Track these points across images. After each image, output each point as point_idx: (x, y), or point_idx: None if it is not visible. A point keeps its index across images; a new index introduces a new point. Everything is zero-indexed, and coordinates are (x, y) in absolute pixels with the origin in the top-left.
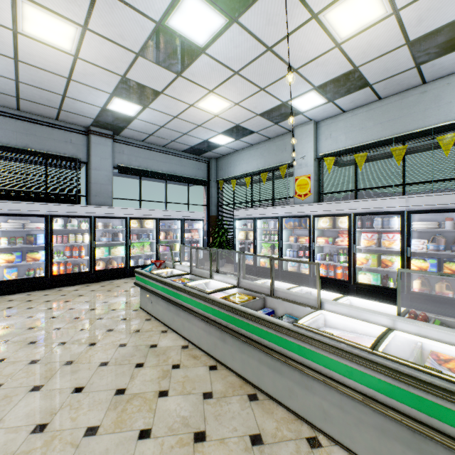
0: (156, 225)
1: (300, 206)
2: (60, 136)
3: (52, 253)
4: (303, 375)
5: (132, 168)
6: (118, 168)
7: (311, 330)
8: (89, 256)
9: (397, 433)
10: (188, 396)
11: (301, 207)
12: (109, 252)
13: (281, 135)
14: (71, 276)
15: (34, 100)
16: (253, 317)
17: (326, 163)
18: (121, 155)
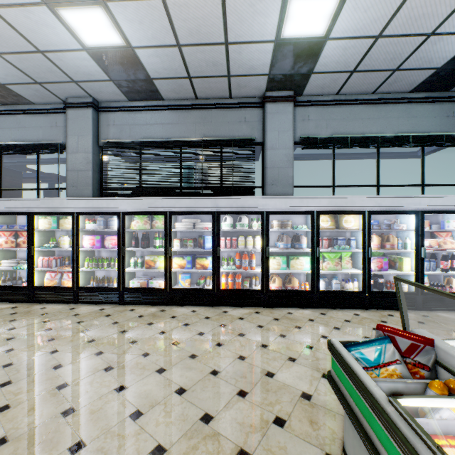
0: (362, 224)
1: None
2: (234, 117)
3: (218, 260)
4: None
5: (321, 139)
6: (301, 142)
7: None
8: (261, 268)
9: None
10: None
11: None
12: (287, 264)
13: None
14: (239, 293)
15: (203, 73)
16: None
17: None
18: (305, 123)
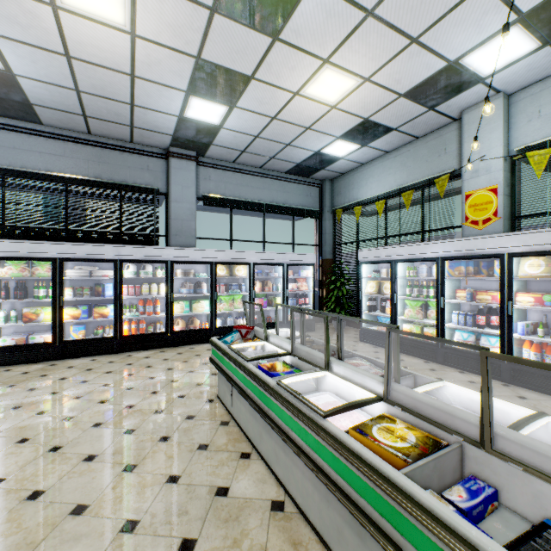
0: (249, 273)
1: (481, 239)
2: (136, 163)
3: (121, 308)
4: None
5: (220, 198)
6: (203, 198)
7: None
8: (166, 312)
9: None
10: None
11: (484, 240)
12: (190, 308)
13: (436, 129)
14: (144, 337)
15: (102, 117)
16: (463, 547)
17: (532, 162)
18: (207, 182)
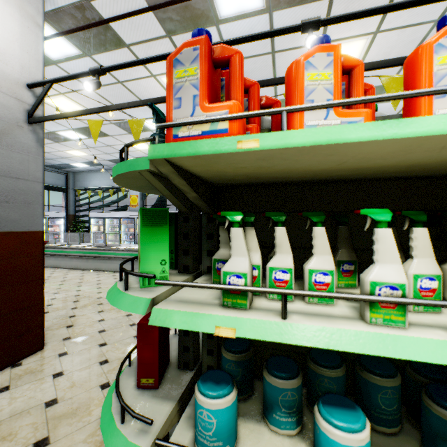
0: None
1: (130, 212)
2: None
3: None
4: (112, 260)
5: None
6: None
7: (114, 248)
8: None
9: (129, 263)
10: (76, 274)
11: (131, 213)
12: None
13: None
14: None
15: None
16: (98, 249)
17: None
18: None
